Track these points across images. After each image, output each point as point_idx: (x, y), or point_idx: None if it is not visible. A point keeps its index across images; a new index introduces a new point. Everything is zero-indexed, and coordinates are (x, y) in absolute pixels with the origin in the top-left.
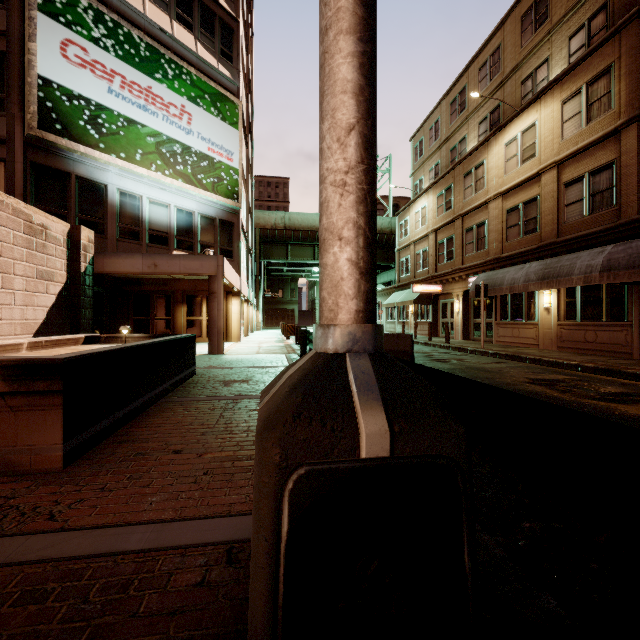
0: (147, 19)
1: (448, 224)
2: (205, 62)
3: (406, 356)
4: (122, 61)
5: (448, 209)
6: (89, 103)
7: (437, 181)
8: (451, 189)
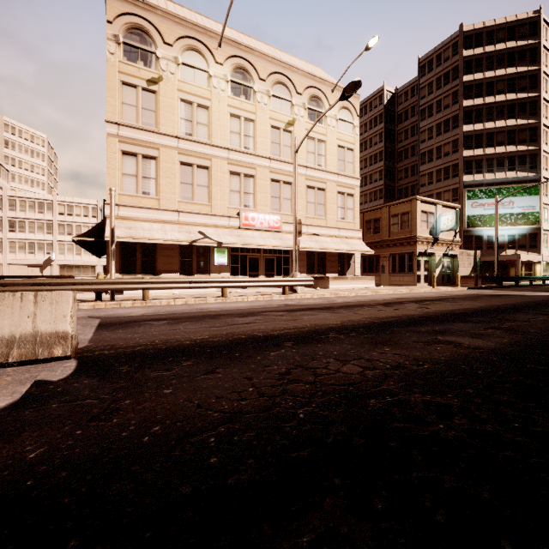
0: (496, 179)
1: None
2: (521, 177)
3: None
4: (487, 199)
5: None
6: (478, 216)
7: None
8: None
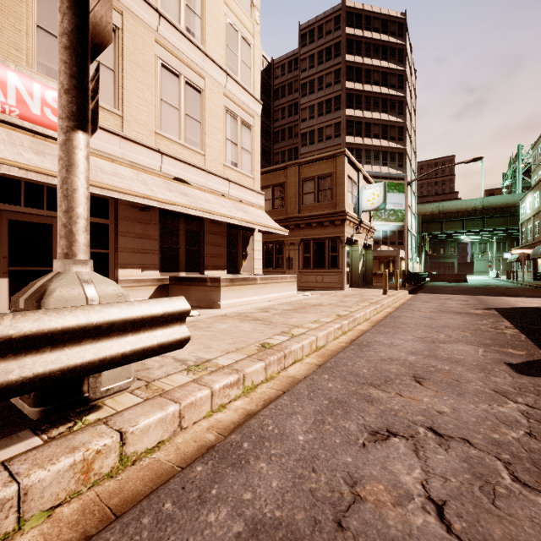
0: (373, 172)
1: (537, 214)
2: (392, 174)
3: (462, 281)
4: None
5: (537, 205)
6: None
7: (533, 187)
8: (538, 194)
